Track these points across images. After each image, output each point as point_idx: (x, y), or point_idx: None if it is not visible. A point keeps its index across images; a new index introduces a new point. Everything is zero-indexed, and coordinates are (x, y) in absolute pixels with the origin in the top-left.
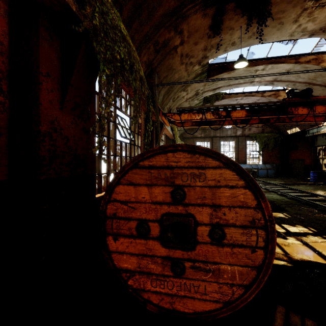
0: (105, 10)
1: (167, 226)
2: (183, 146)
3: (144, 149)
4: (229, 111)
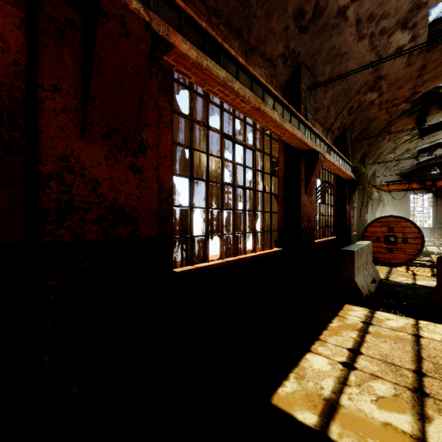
0: (361, 172)
1: (387, 239)
2: (392, 216)
3: (357, 211)
4: (435, 181)
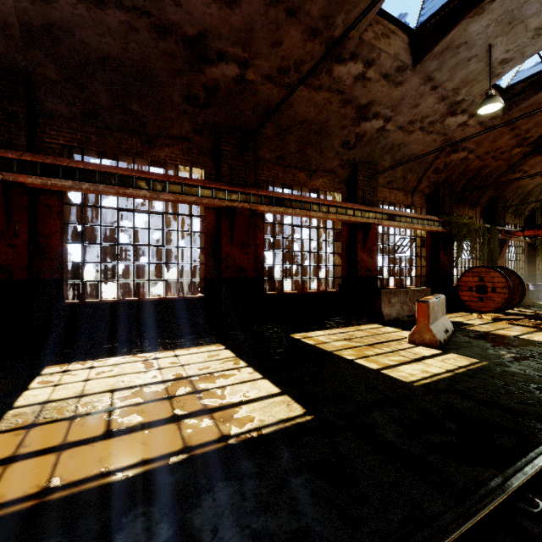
0: (457, 224)
1: (478, 288)
2: (483, 266)
3: (486, 260)
4: None
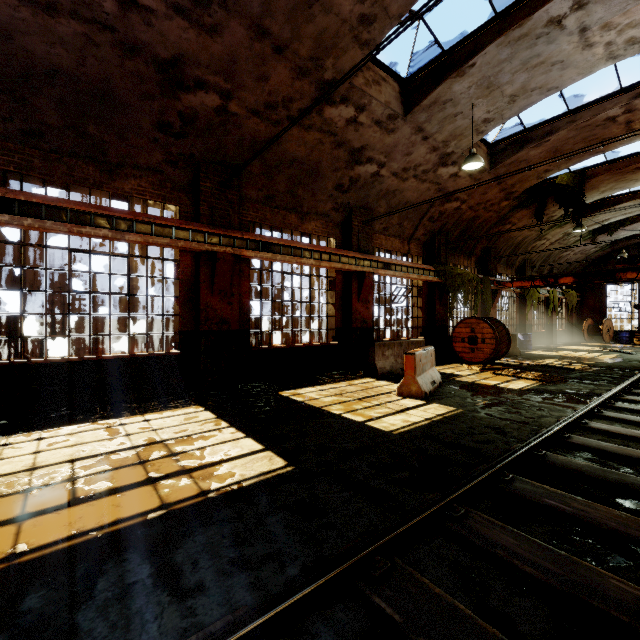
0: (452, 275)
1: (470, 339)
2: (474, 317)
3: (481, 311)
4: (557, 278)
